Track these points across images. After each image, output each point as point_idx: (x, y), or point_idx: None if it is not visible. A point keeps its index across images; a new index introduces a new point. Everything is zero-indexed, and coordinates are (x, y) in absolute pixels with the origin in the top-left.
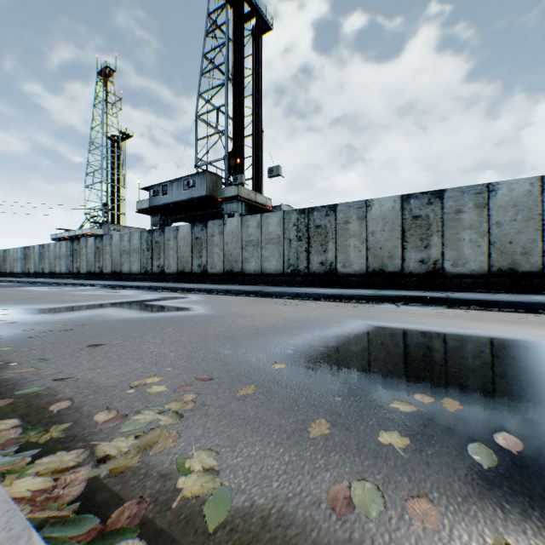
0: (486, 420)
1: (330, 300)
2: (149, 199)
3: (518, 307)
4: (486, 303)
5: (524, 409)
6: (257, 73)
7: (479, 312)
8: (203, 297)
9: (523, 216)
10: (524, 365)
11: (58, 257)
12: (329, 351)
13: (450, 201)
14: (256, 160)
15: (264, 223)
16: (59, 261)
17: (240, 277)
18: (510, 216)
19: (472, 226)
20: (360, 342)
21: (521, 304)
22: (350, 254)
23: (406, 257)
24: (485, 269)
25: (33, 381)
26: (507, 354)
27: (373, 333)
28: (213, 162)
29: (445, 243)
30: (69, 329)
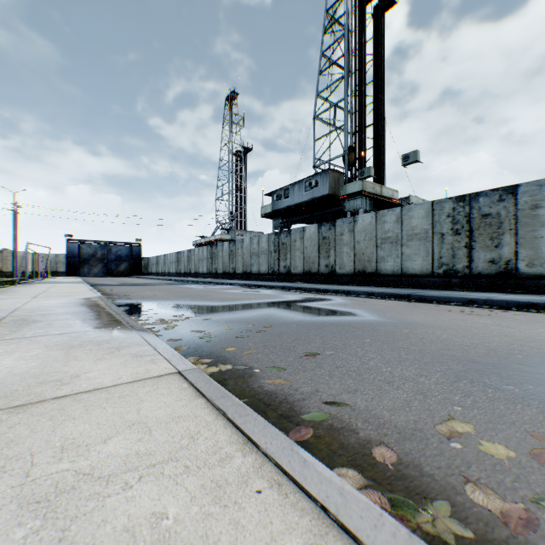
0: None
1: (529, 310)
2: (272, 204)
3: None
4: None
5: None
6: (379, 56)
7: None
8: (347, 300)
9: None
10: None
11: (200, 260)
12: None
13: None
14: (378, 151)
15: (405, 217)
16: (201, 263)
17: (374, 278)
18: None
19: None
20: None
21: None
22: (540, 248)
23: None
24: None
25: (302, 401)
26: None
27: None
28: (332, 160)
29: None
30: (262, 331)
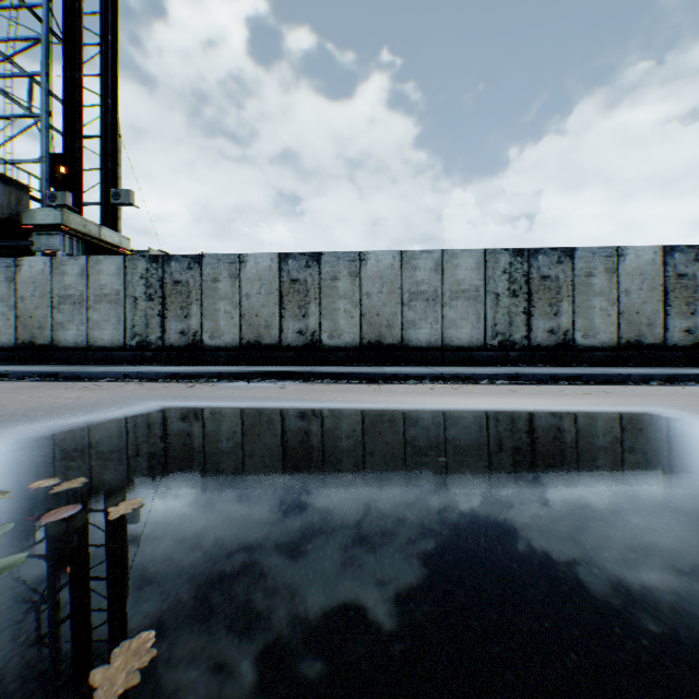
0: (86, 494)
1: (172, 380)
2: None
3: (364, 379)
4: (339, 376)
5: (163, 474)
6: (109, 45)
7: (325, 385)
8: None
9: (388, 289)
10: (259, 431)
11: None
12: (20, 443)
13: (328, 266)
14: (108, 177)
15: (93, 271)
16: None
17: (50, 352)
18: (378, 288)
19: (347, 296)
20: (100, 428)
21: (367, 375)
22: (220, 321)
23: (285, 327)
24: (358, 341)
25: None
26: (264, 422)
27: (146, 415)
28: (18, 162)
29: (323, 313)
30: None
